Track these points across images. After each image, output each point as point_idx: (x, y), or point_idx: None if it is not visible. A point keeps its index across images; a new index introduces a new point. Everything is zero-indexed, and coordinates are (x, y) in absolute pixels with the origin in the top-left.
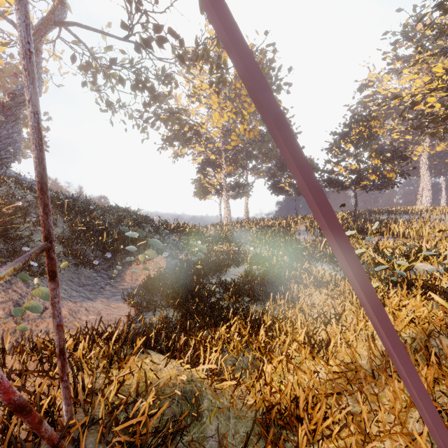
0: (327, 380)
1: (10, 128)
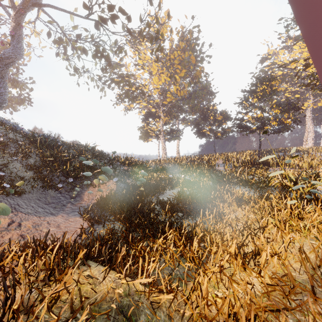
0: (263, 294)
1: None
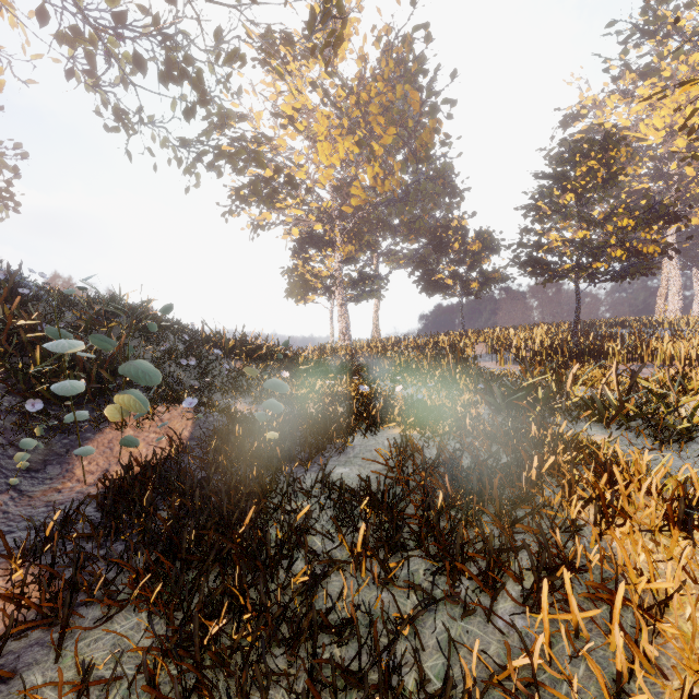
0: None
1: None
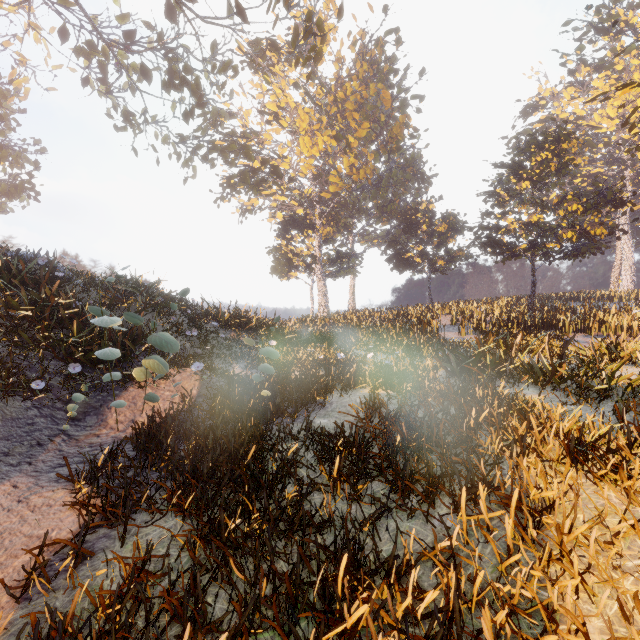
0: None
1: None
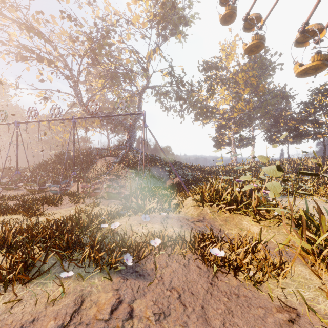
0: None
1: (133, 131)
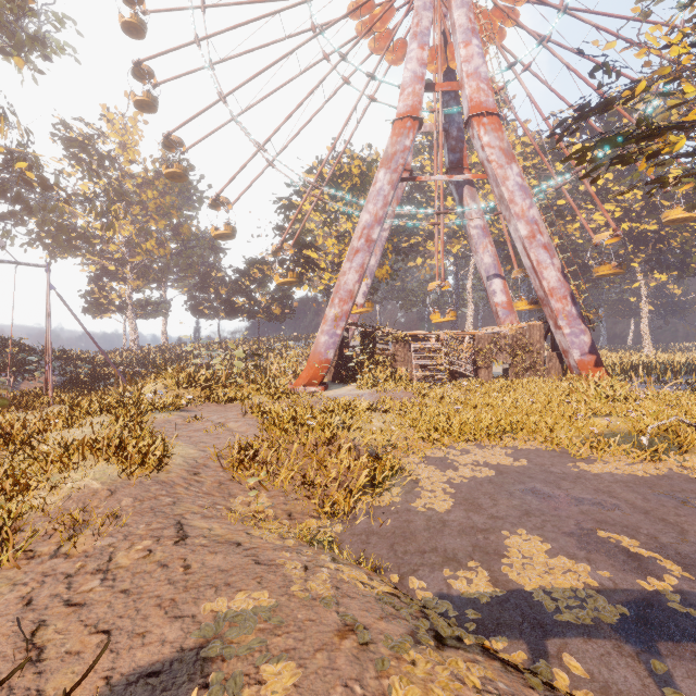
0: None
1: None
